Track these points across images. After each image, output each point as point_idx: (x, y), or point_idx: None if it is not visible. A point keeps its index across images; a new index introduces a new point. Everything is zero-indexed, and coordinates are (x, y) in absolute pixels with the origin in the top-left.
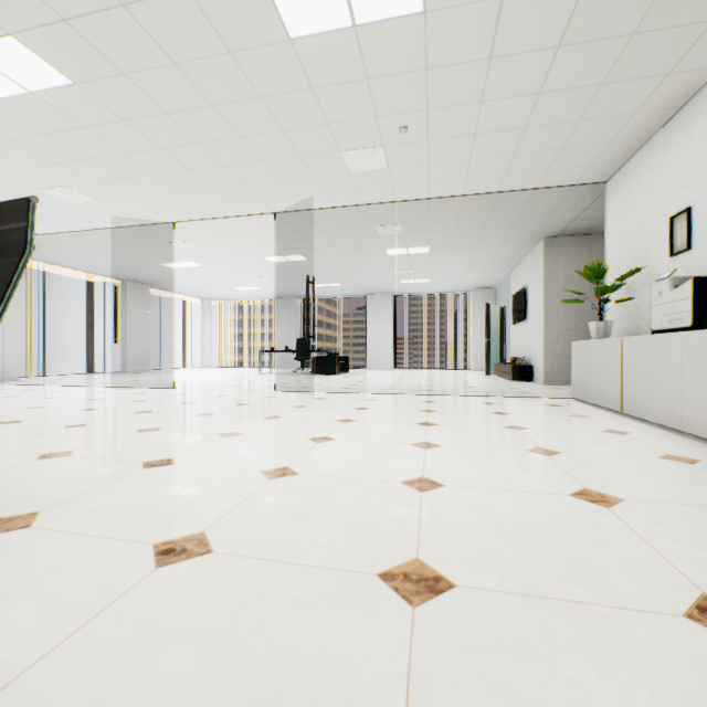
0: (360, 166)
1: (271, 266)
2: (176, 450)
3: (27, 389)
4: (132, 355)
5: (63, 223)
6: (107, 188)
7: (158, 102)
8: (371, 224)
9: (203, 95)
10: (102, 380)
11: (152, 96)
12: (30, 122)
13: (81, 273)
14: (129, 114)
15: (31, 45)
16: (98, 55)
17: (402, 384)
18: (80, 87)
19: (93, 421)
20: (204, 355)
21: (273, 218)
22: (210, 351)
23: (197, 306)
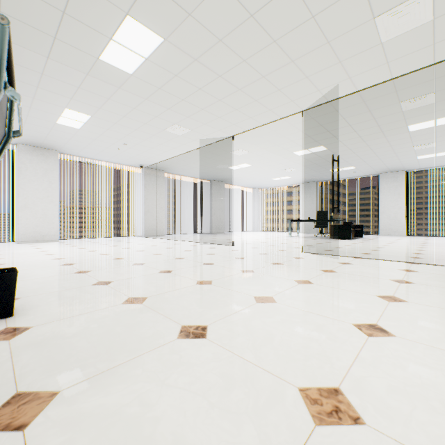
0: (395, 29)
1: (297, 159)
2: (213, 313)
3: (163, 241)
4: (214, 223)
5: (178, 149)
6: (194, 119)
7: (213, 31)
8: (396, 101)
9: (244, 7)
10: (198, 238)
11: (209, 28)
12: (150, 82)
13: (191, 178)
14: (197, 52)
15: (138, 18)
16: (172, 4)
17: (432, 253)
18: (168, 42)
19: (176, 268)
20: (254, 223)
21: (300, 116)
22: (257, 221)
23: (249, 193)
